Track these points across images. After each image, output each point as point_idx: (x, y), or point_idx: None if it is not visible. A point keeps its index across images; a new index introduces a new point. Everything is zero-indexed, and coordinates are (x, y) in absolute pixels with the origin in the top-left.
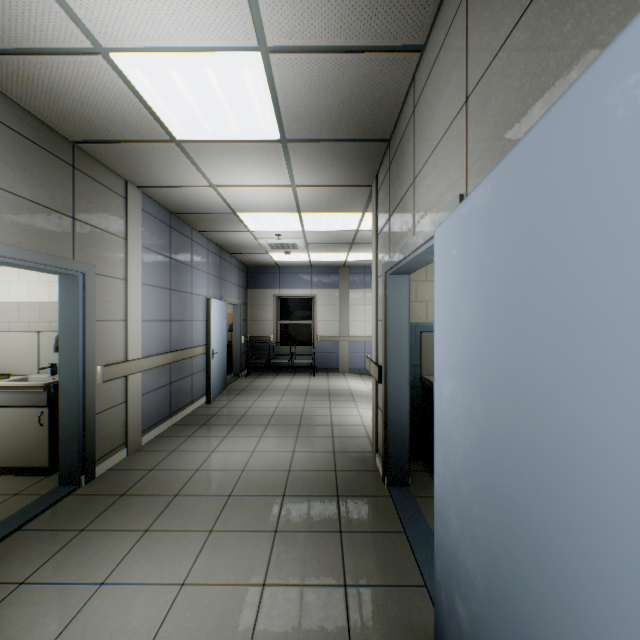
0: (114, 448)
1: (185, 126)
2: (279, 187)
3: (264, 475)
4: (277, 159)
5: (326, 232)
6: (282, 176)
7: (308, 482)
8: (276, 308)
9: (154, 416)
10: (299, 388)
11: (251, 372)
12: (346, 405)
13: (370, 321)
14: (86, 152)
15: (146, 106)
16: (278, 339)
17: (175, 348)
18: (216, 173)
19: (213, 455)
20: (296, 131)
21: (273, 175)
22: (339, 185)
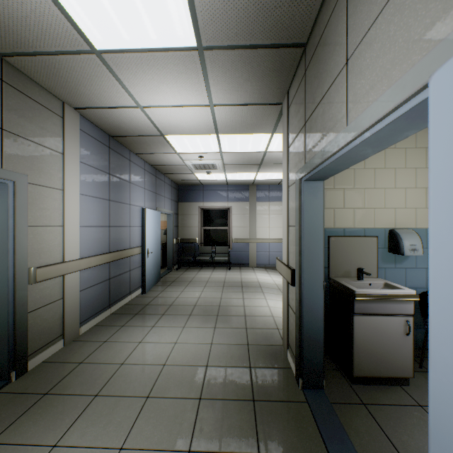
0: (50, 341)
1: (100, 30)
2: (198, 107)
3: (183, 371)
4: (195, 73)
5: (239, 153)
6: (201, 94)
7: (224, 381)
8: (200, 217)
9: (93, 308)
10: (218, 280)
11: (181, 266)
12: (256, 296)
13: (273, 227)
14: (17, 68)
15: (55, 2)
16: (202, 241)
17: (114, 249)
18: (140, 91)
19: (139, 347)
20: (212, 34)
21: (192, 93)
22: (252, 104)
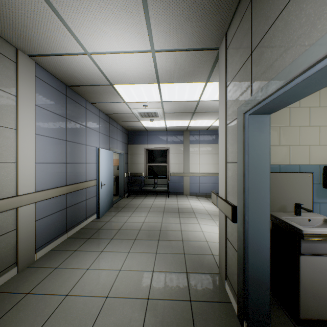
0: (1, 270)
1: None
2: (141, 53)
3: (124, 306)
4: (136, 10)
5: (177, 102)
6: (142, 37)
7: (165, 320)
8: (145, 156)
9: (49, 234)
10: (159, 206)
11: (130, 194)
12: (191, 221)
13: (202, 164)
14: None
15: None
16: (147, 174)
17: (71, 182)
18: (85, 35)
19: (86, 274)
20: None
21: (134, 36)
22: (191, 49)
